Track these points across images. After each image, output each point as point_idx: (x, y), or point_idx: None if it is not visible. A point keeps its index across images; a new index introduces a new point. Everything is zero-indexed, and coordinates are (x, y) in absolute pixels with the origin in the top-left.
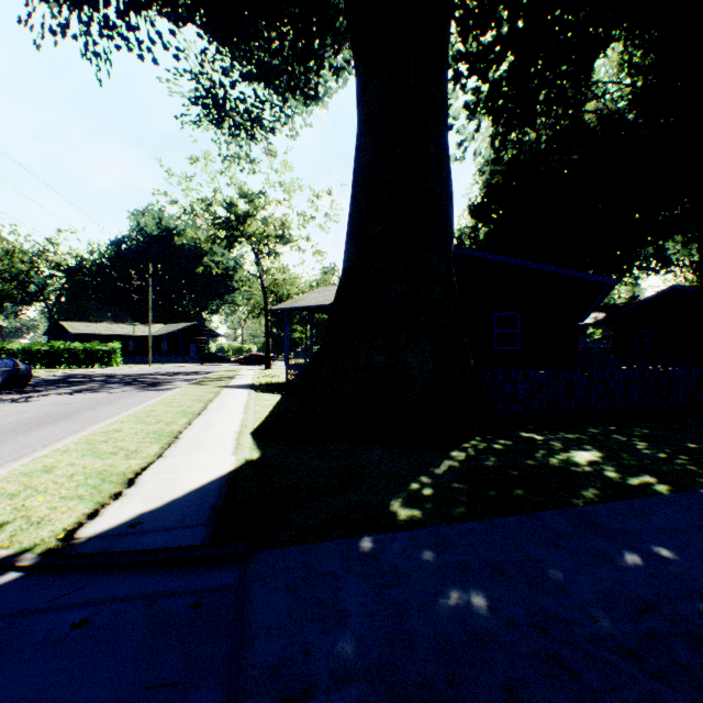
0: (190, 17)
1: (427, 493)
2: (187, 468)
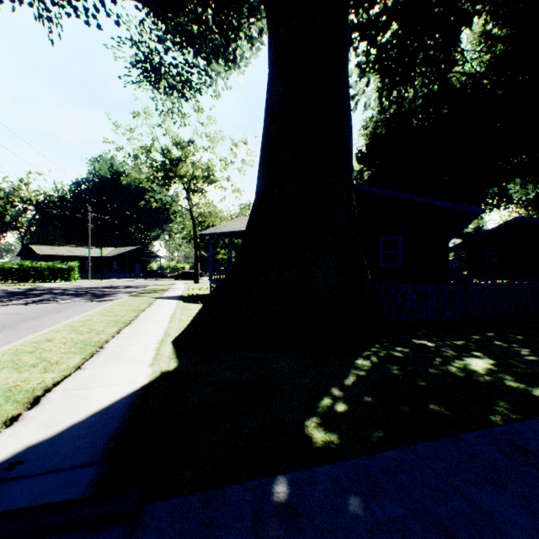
0: None
1: (341, 410)
2: (100, 382)
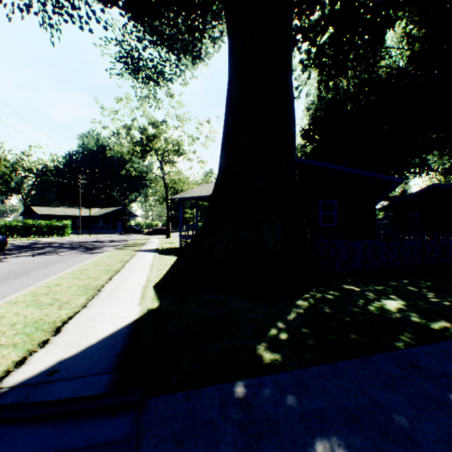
0: (115, 1)
1: (284, 338)
2: (103, 317)
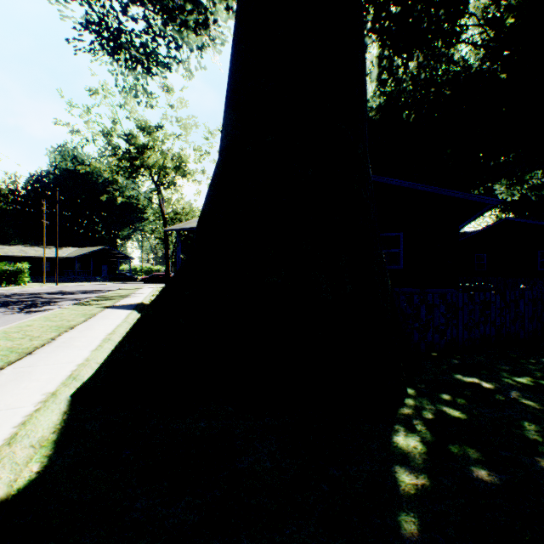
0: None
1: None
2: None
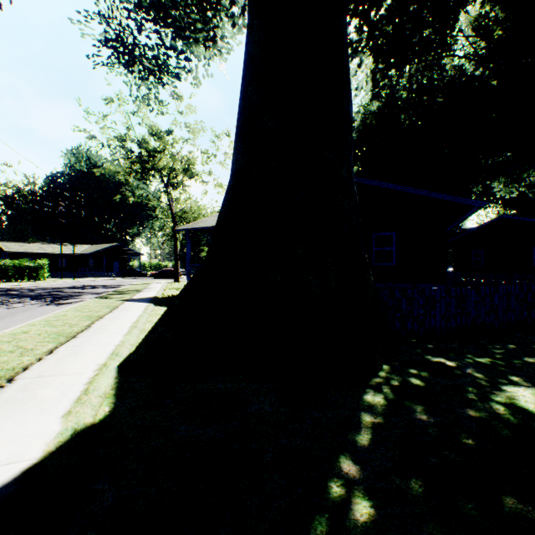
0: None
1: (364, 521)
2: None
